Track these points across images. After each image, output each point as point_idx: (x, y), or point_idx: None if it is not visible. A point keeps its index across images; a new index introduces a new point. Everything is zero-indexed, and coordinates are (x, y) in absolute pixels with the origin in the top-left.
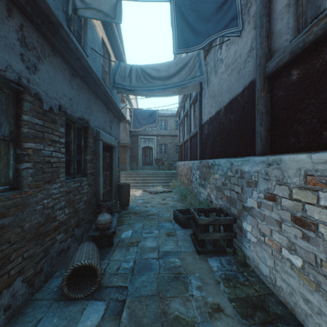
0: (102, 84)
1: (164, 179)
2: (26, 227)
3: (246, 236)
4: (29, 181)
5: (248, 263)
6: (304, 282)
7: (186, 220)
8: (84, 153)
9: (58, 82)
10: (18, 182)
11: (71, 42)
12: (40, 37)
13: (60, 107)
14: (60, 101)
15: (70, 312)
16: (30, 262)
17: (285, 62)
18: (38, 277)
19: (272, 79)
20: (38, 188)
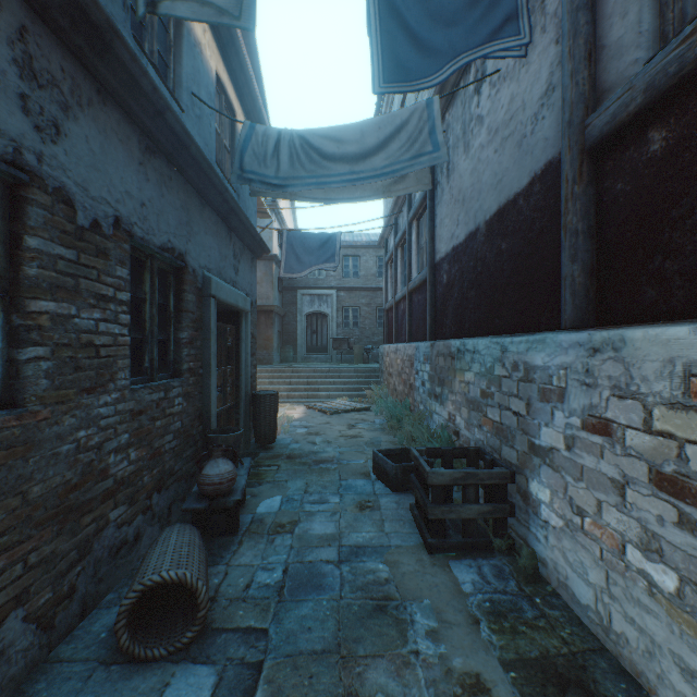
0: (215, 173)
1: (352, 383)
2: (35, 495)
3: (538, 513)
4: (43, 388)
5: (542, 576)
6: (683, 629)
7: (402, 475)
8: (175, 324)
9: (113, 165)
10: (14, 390)
11: (143, 75)
12: (69, 60)
13: (118, 221)
14: (116, 209)
15: (134, 692)
16: (44, 574)
17: (633, 112)
18: (63, 608)
19: (600, 154)
20: (63, 404)
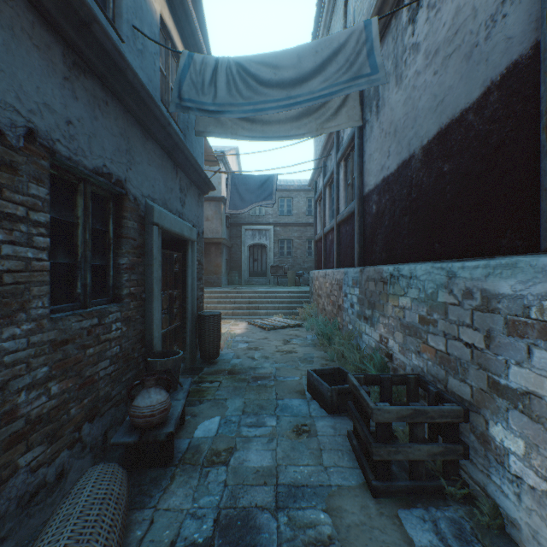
0: (156, 104)
1: (287, 302)
2: None
3: (505, 463)
4: None
5: (512, 538)
6: None
7: (337, 397)
8: (115, 250)
9: (24, 70)
10: None
11: None
12: None
13: (32, 134)
14: (30, 119)
15: None
16: None
17: None
18: None
19: None
20: None
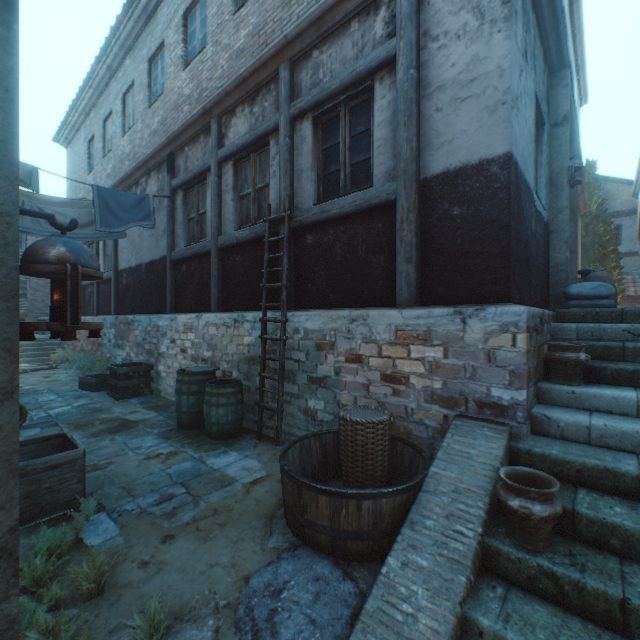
0: None
1: (33, 350)
2: None
3: (161, 375)
4: None
5: (162, 395)
6: None
7: (101, 383)
8: None
9: None
10: None
11: None
12: None
13: None
14: None
15: None
16: None
17: (180, 259)
18: None
19: (176, 263)
20: None
